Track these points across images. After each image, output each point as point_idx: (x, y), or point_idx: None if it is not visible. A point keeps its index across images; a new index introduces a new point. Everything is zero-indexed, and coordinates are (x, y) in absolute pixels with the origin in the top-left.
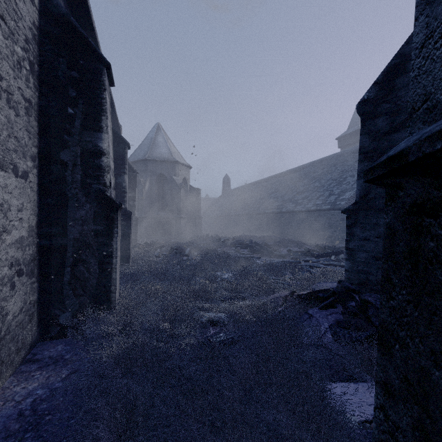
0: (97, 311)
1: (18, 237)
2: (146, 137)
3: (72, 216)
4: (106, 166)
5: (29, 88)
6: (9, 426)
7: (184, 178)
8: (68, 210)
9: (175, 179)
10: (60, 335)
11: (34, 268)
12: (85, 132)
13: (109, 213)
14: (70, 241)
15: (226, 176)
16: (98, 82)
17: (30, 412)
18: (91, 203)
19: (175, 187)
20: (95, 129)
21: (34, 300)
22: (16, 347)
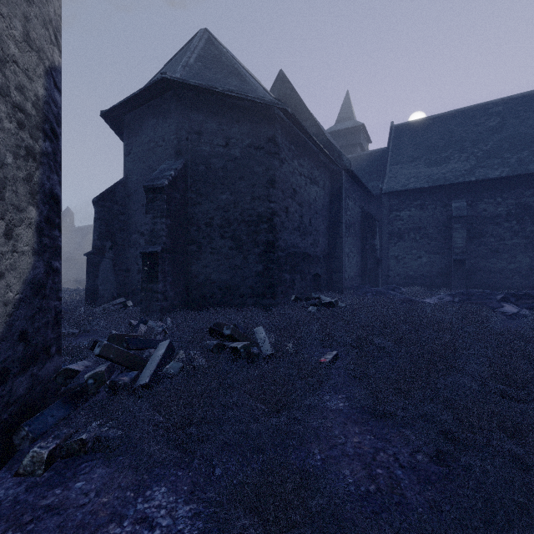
0: None
1: None
2: None
3: None
4: None
5: None
6: None
7: None
8: None
9: None
10: None
11: None
12: None
13: None
14: None
15: (68, 210)
16: None
17: None
18: None
19: None
20: None
21: None
22: None
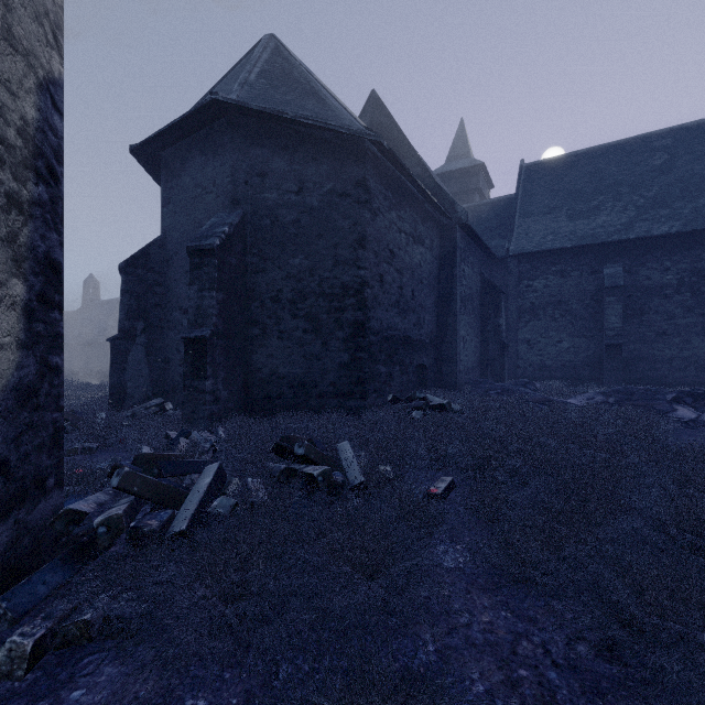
0: None
1: None
2: None
3: None
4: None
5: None
6: None
7: None
8: None
9: None
10: None
11: None
12: None
13: None
14: None
15: (92, 277)
16: None
17: None
18: None
19: None
20: None
21: None
22: None
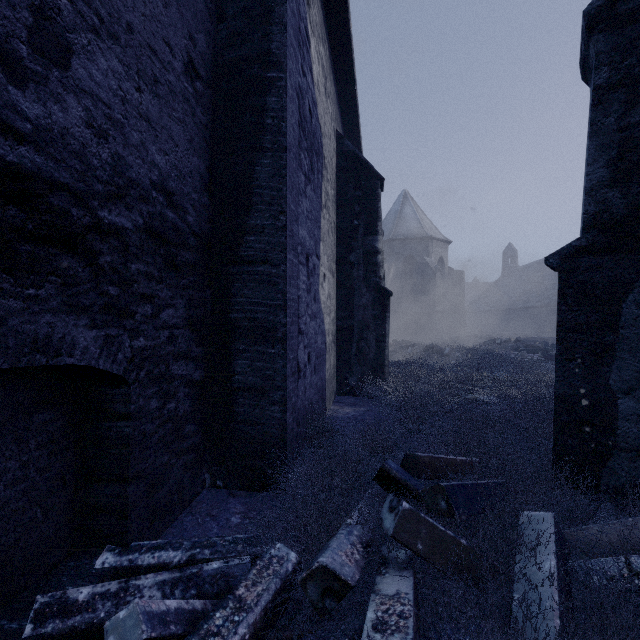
0: (374, 379)
1: (332, 317)
2: (389, 211)
3: (357, 303)
4: (381, 262)
5: (334, 214)
6: (346, 420)
7: (439, 258)
8: (354, 299)
9: (427, 260)
10: (349, 393)
11: (335, 341)
12: (366, 237)
13: (383, 300)
14: (355, 322)
15: (509, 246)
16: (375, 195)
17: (353, 418)
18: (370, 293)
19: (427, 271)
20: (373, 233)
21: (335, 363)
22: (332, 389)
